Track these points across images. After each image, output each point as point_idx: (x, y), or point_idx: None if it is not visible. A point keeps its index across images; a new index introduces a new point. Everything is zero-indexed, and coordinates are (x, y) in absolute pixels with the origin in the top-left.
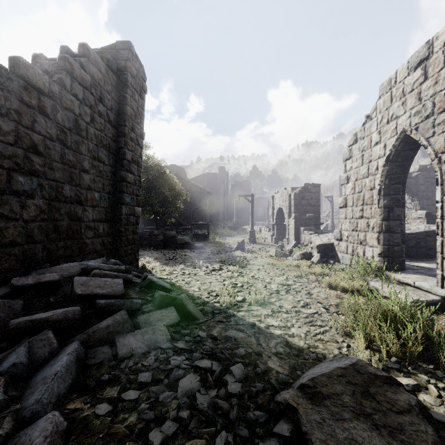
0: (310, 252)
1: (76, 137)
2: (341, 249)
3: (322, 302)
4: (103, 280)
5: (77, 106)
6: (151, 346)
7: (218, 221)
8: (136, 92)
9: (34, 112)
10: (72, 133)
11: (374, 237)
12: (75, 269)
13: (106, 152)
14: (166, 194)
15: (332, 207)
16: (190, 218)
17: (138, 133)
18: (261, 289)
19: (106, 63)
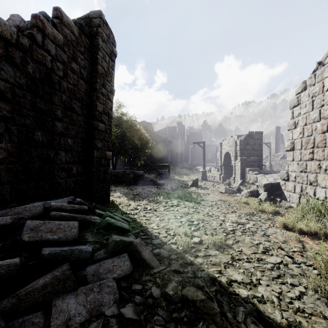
0: (257, 190)
1: (48, 88)
2: (288, 188)
3: (283, 247)
4: (57, 223)
5: (49, 61)
6: (93, 312)
7: (177, 163)
8: (107, 54)
9: (0, 61)
10: (44, 85)
11: (327, 178)
12: (37, 209)
13: (79, 104)
14: (136, 142)
15: (270, 151)
16: (155, 161)
17: (109, 89)
18: (217, 228)
19: (79, 28)
